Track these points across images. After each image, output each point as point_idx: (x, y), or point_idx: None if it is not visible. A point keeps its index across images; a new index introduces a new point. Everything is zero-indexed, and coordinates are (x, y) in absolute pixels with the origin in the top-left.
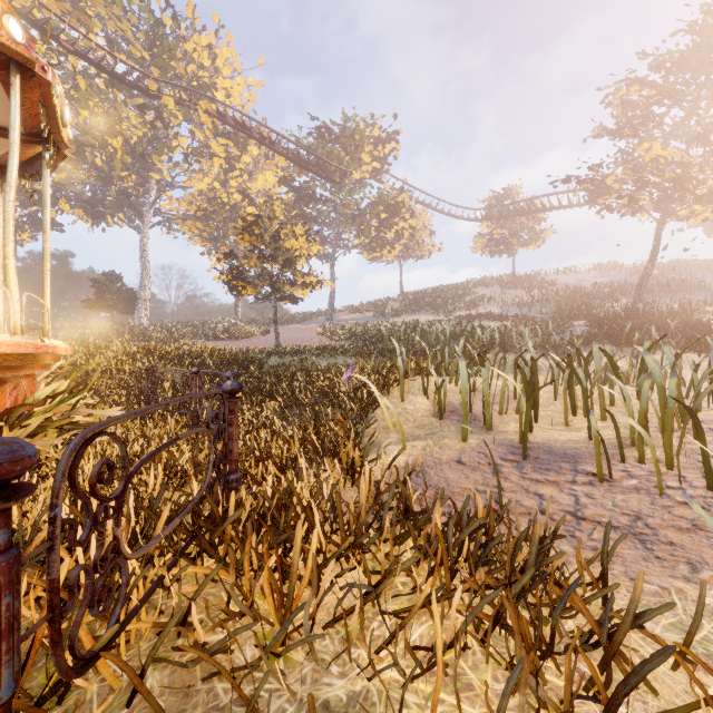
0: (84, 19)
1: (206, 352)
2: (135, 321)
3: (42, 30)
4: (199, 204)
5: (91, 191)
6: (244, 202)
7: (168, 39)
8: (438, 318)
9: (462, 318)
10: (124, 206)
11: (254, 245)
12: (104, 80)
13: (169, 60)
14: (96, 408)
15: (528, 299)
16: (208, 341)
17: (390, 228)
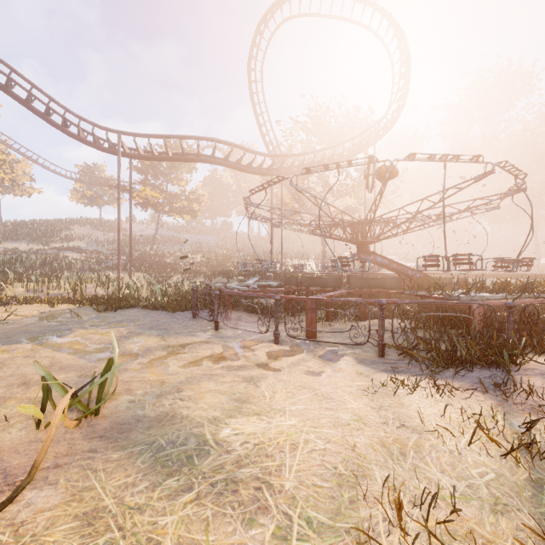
0: None
1: None
2: None
3: None
4: None
5: None
6: None
7: None
8: (37, 247)
9: (57, 249)
10: None
11: None
12: None
13: None
14: None
15: (104, 240)
16: None
17: None
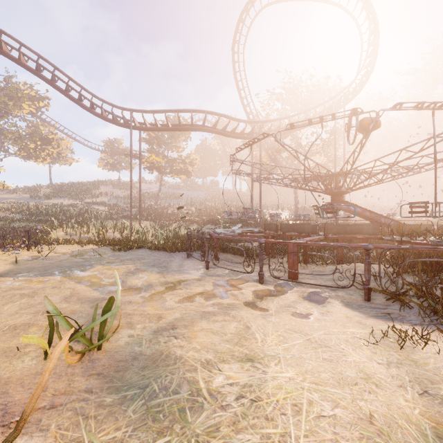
0: None
1: None
2: None
3: None
4: None
5: None
6: None
7: None
8: (75, 202)
9: (88, 203)
10: None
11: None
12: None
13: None
14: None
15: (122, 196)
16: None
17: (44, 151)
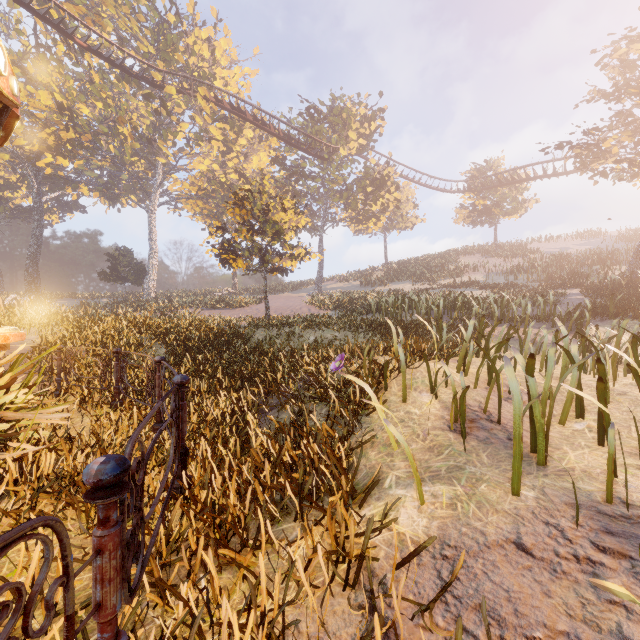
0: (98, 20)
1: (194, 326)
2: (144, 291)
3: (58, 29)
4: (200, 184)
5: (108, 175)
6: (240, 181)
7: (172, 35)
8: (422, 286)
9: (447, 286)
10: (135, 188)
11: (244, 219)
12: (115, 75)
13: (173, 54)
14: (68, 391)
15: (513, 267)
16: (206, 310)
17: (376, 201)
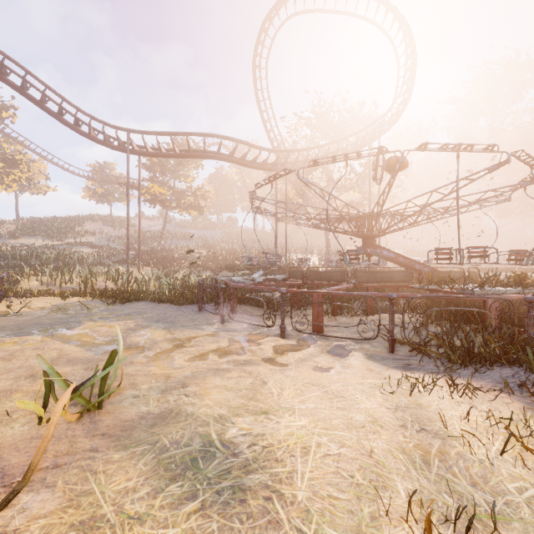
0: None
1: None
2: None
3: None
4: None
5: None
6: None
7: None
8: (52, 242)
9: (70, 244)
10: None
11: None
12: None
13: None
14: None
15: (115, 236)
16: None
17: (8, 175)
